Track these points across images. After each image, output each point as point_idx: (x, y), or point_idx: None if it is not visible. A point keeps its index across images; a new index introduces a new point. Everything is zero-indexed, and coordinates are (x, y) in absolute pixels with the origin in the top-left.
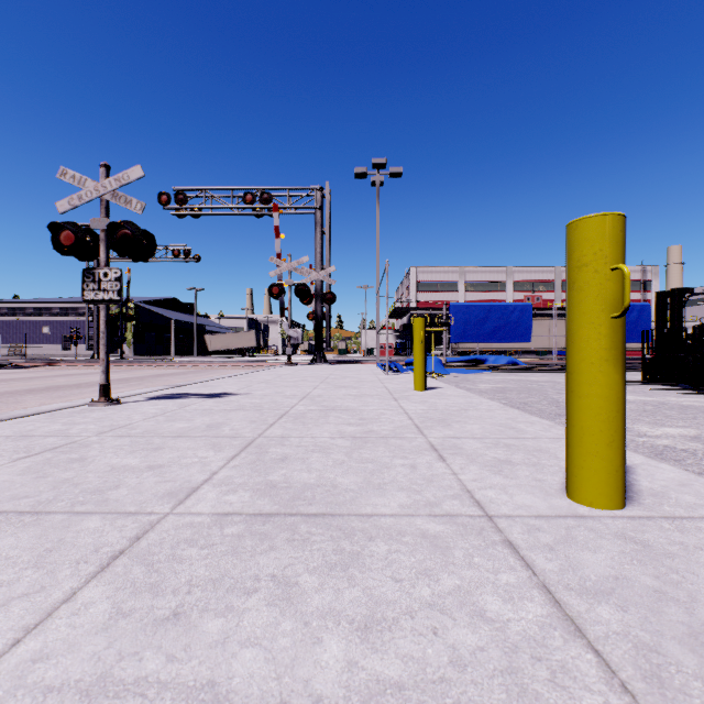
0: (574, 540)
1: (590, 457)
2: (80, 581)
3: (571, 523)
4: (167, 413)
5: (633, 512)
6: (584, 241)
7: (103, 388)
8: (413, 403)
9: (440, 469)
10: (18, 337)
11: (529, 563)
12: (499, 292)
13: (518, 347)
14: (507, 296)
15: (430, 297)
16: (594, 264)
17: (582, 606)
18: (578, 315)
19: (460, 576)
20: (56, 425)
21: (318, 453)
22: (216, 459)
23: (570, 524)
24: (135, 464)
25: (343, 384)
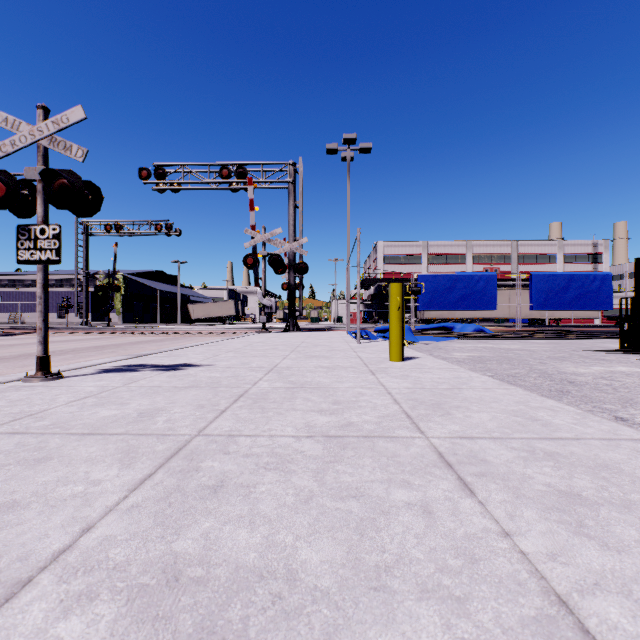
0: None
1: None
2: None
3: None
4: (104, 392)
5: None
6: None
7: (40, 361)
8: (393, 378)
9: (474, 517)
10: (17, 306)
11: None
12: (460, 264)
13: (480, 315)
14: (467, 268)
15: (396, 269)
16: None
17: None
18: None
19: None
20: None
21: (273, 473)
22: (111, 486)
23: None
24: None
25: (314, 353)
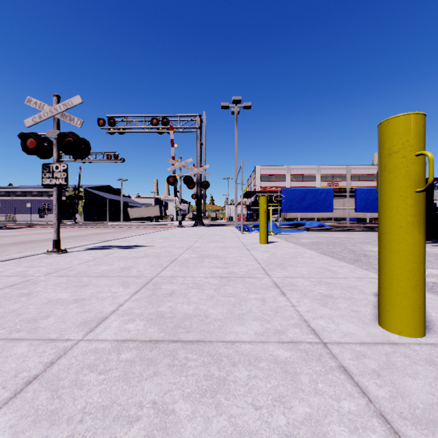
0: (395, 366)
1: (399, 297)
2: None
3: (388, 349)
4: (96, 259)
5: (432, 339)
6: (394, 134)
7: (55, 242)
8: (259, 252)
9: (282, 302)
10: (11, 209)
11: (364, 390)
12: (312, 181)
13: (324, 215)
14: (317, 184)
15: (268, 184)
16: (402, 151)
17: None
18: (389, 190)
19: (309, 404)
20: (20, 267)
21: (195, 289)
22: (123, 293)
23: (387, 350)
24: (66, 298)
25: (214, 239)
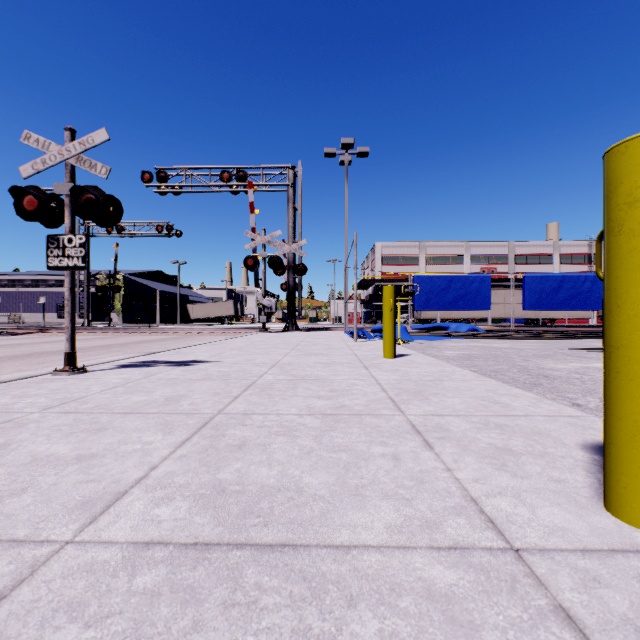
0: None
1: None
2: None
3: (638, 565)
4: (129, 383)
5: None
6: (639, 167)
7: (68, 357)
8: (384, 371)
9: (429, 461)
10: (17, 306)
11: None
12: (457, 264)
13: (476, 315)
14: (465, 268)
15: (394, 270)
16: None
17: None
18: (628, 268)
19: None
20: (5, 397)
21: (282, 437)
22: (161, 445)
23: (638, 568)
24: (63, 453)
25: (313, 351)
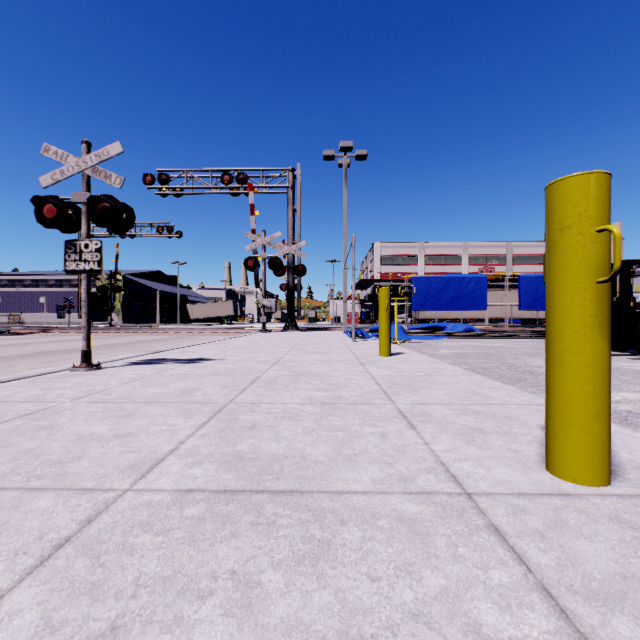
0: (566, 525)
1: (573, 430)
2: (13, 579)
3: (557, 502)
4: (144, 378)
5: (620, 489)
6: (567, 202)
7: (84, 354)
8: (379, 368)
9: (411, 438)
10: (17, 306)
11: (521, 556)
12: (456, 265)
13: (473, 315)
14: (463, 269)
15: (392, 270)
16: (578, 226)
17: (594, 618)
18: (559, 280)
19: (445, 574)
20: (34, 390)
21: (287, 420)
22: (185, 426)
23: (556, 504)
24: (103, 432)
25: (313, 350)
